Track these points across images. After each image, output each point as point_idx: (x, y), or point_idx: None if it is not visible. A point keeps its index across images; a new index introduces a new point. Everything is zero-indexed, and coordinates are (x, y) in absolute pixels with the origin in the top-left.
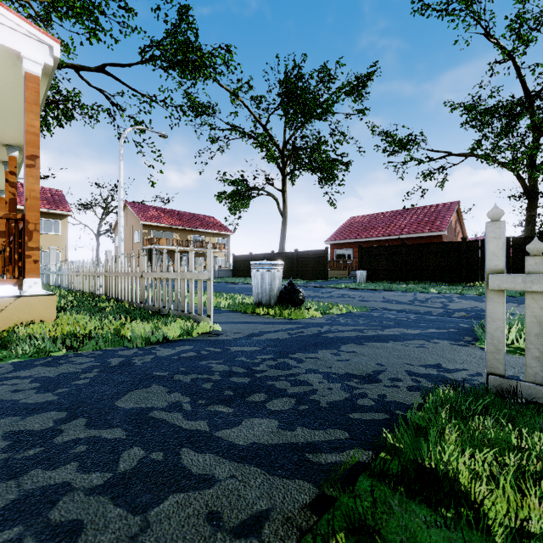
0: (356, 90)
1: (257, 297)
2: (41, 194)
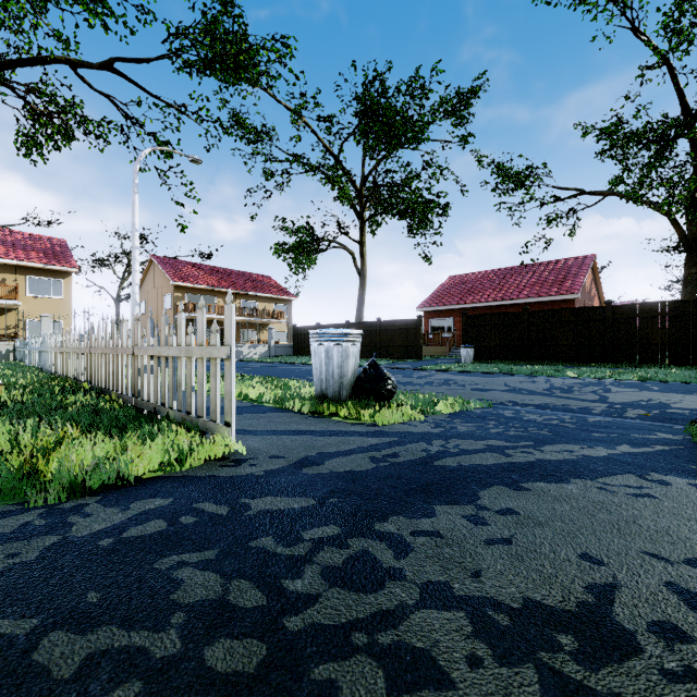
0: (457, 110)
1: (320, 386)
2: (37, 245)
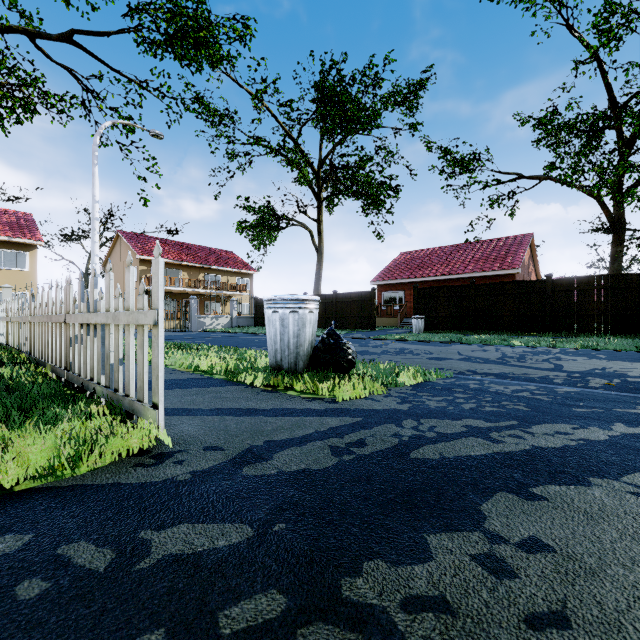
0: (407, 100)
1: (274, 357)
2: (2, 218)
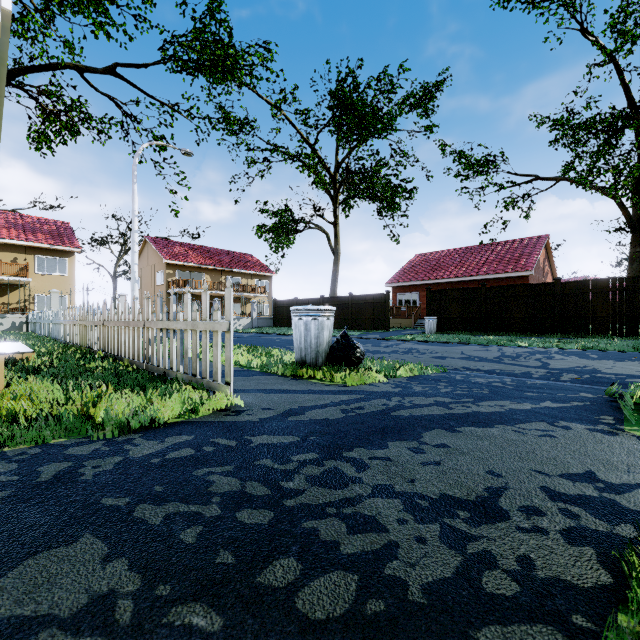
0: (423, 102)
1: (299, 354)
2: (44, 227)
